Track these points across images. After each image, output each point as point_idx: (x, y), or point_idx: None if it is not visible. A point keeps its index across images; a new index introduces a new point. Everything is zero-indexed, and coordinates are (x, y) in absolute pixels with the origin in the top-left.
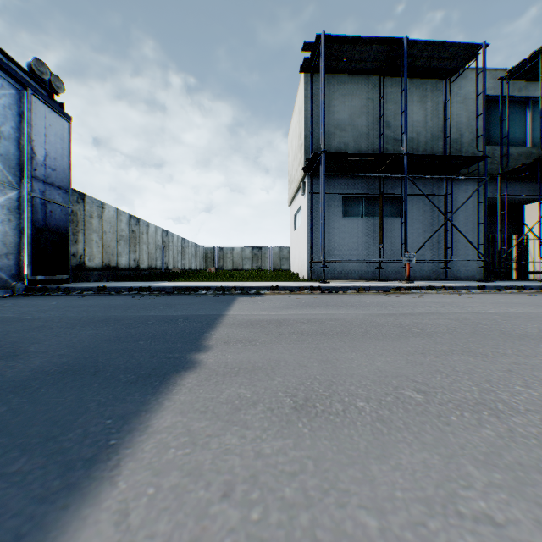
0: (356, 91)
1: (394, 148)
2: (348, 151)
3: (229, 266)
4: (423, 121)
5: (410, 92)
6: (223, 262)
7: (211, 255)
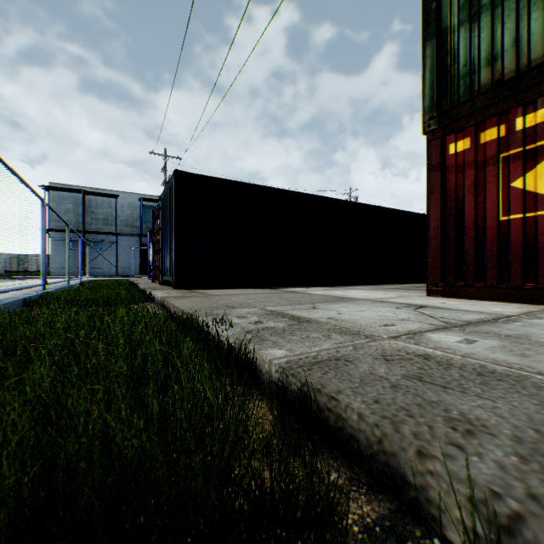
0: (77, 197)
1: (96, 222)
2: (73, 222)
3: (35, 268)
4: (110, 212)
5: (104, 200)
6: (29, 265)
7: (17, 260)
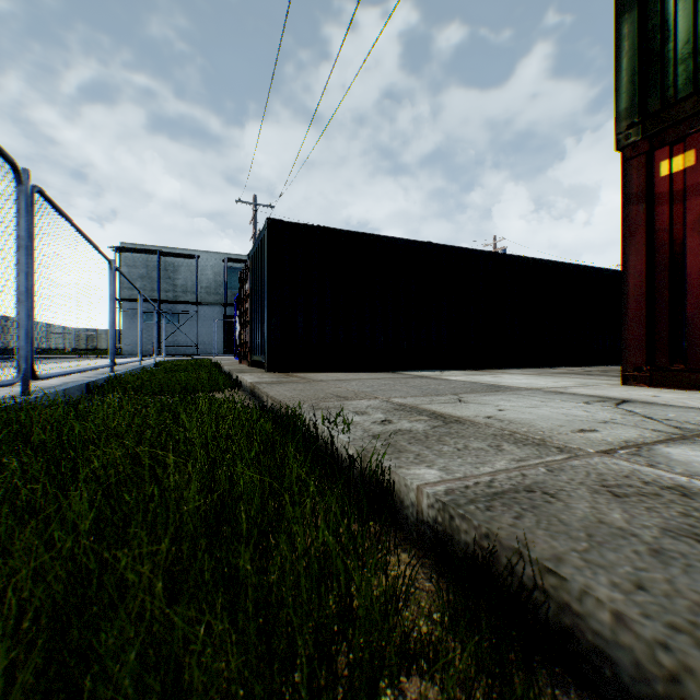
0: (151, 259)
1: (173, 289)
2: (147, 289)
3: (105, 346)
4: (190, 276)
5: (183, 262)
6: (98, 342)
7: (85, 335)
